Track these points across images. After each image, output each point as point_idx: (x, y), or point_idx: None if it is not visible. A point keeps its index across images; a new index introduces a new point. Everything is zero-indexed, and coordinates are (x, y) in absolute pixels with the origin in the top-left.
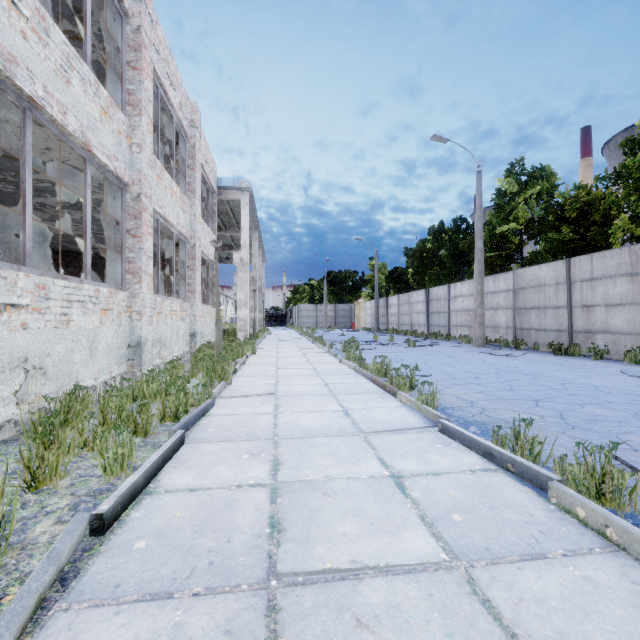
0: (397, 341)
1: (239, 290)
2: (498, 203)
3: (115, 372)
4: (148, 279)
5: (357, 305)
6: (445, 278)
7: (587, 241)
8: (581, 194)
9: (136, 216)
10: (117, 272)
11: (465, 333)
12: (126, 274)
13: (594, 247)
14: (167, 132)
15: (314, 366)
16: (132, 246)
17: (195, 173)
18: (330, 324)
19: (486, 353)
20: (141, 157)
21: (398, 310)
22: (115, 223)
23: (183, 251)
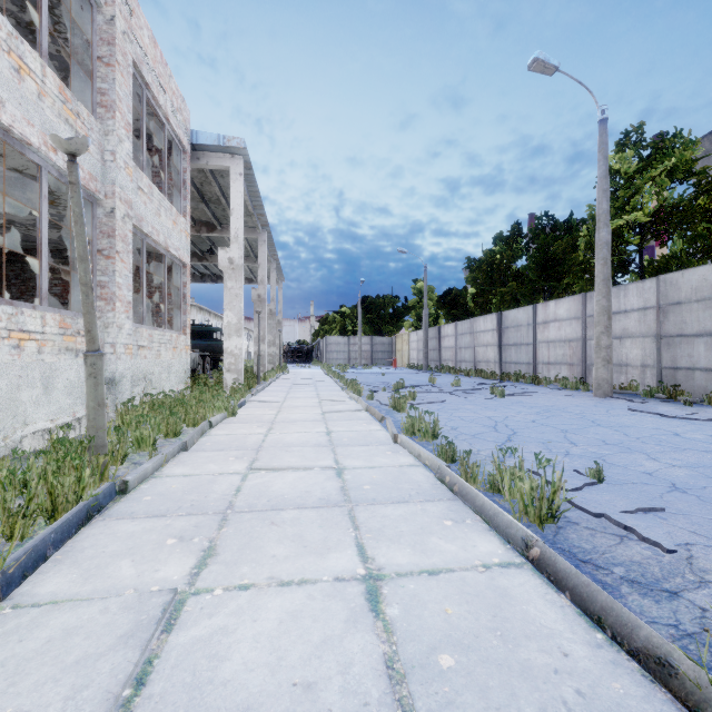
0: (465, 385)
1: (227, 308)
2: None
3: None
4: None
5: (399, 337)
6: (524, 298)
7: None
8: None
9: None
10: None
11: (563, 374)
12: None
13: None
14: None
15: (339, 456)
16: None
17: (114, 72)
18: (365, 361)
19: (649, 412)
20: None
21: (455, 342)
22: None
23: (90, 221)
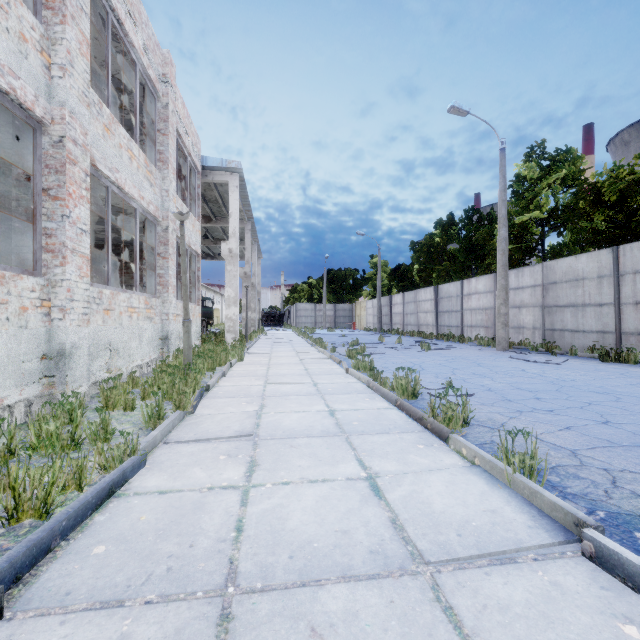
0: (406, 343)
1: (227, 285)
2: (516, 191)
3: (12, 398)
4: (80, 261)
5: (358, 304)
6: (456, 274)
7: (631, 228)
8: (622, 174)
9: (57, 169)
10: (29, 249)
11: (481, 334)
12: (42, 253)
13: (634, 236)
14: (133, 89)
15: (314, 379)
16: (51, 212)
17: (168, 139)
18: (329, 324)
19: (519, 359)
20: (65, 84)
21: (403, 309)
22: (26, 178)
23: (153, 235)
